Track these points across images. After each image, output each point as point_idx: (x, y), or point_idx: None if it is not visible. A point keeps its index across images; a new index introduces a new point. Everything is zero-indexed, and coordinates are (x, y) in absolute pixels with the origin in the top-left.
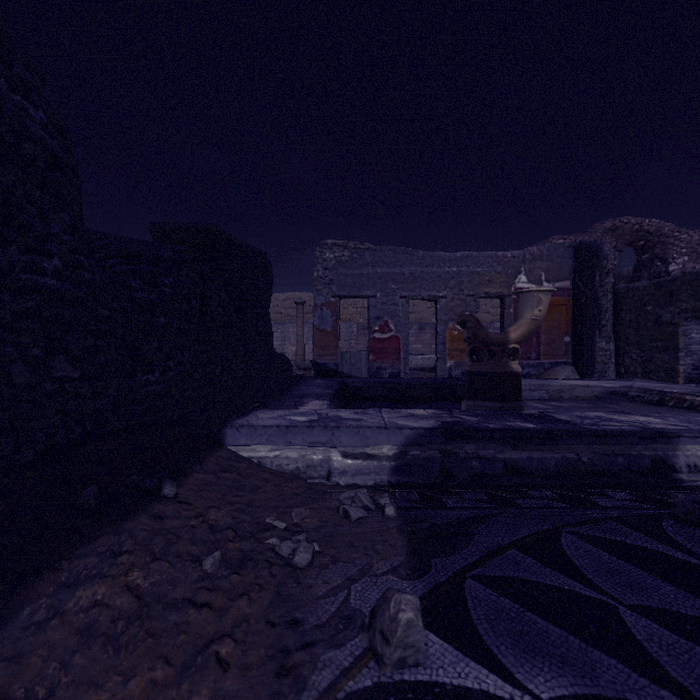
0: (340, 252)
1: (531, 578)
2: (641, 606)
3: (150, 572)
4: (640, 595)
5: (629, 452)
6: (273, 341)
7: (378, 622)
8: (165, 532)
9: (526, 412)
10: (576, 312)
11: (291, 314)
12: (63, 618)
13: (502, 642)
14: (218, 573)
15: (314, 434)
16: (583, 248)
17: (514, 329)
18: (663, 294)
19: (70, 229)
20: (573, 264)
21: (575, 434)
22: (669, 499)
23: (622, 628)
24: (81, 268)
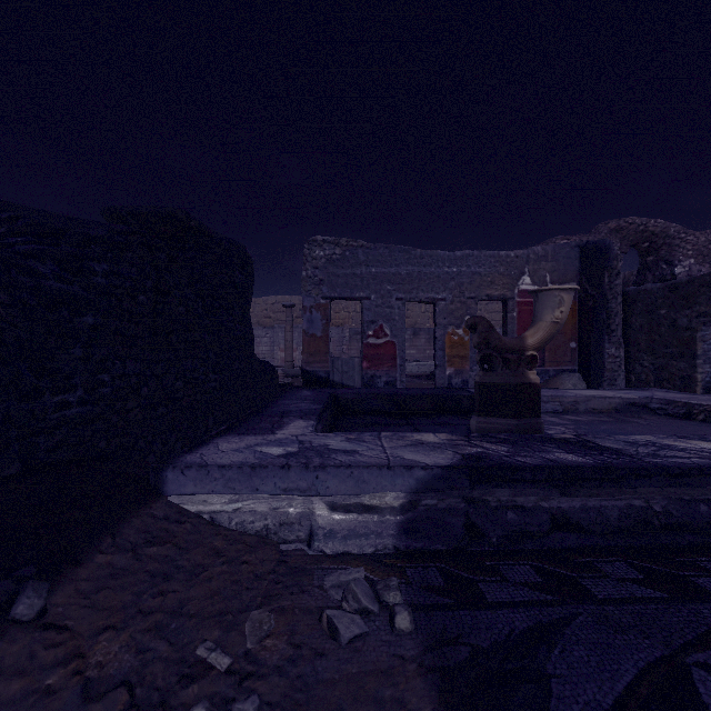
0: (331, 249)
1: None
2: None
3: None
4: None
5: None
6: (262, 347)
7: None
8: None
9: (560, 436)
10: (583, 316)
11: (280, 318)
12: None
13: None
14: None
15: (290, 478)
16: (590, 248)
17: (532, 334)
18: (678, 297)
19: None
20: (579, 265)
21: (643, 474)
22: None
23: None
24: None
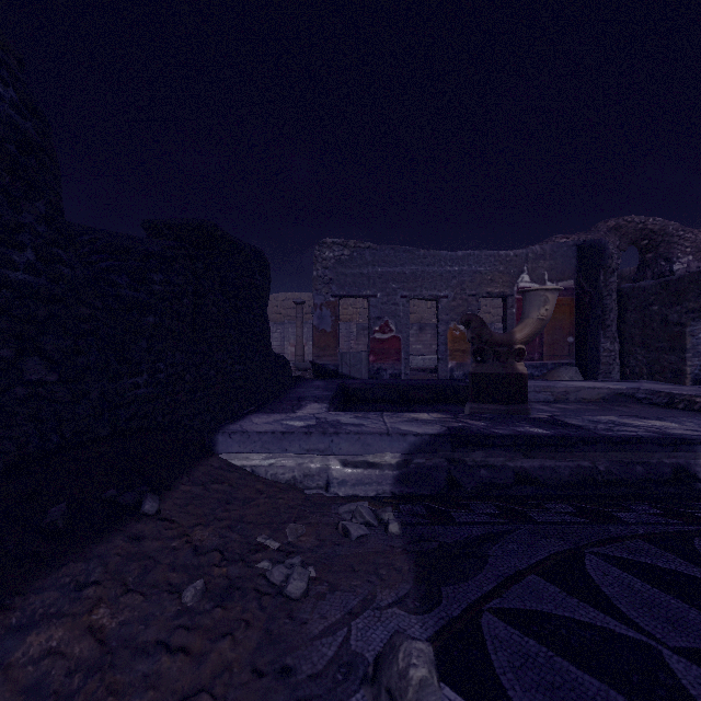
0: (340, 250)
1: (556, 611)
2: (688, 649)
3: (119, 608)
4: (685, 634)
5: (648, 460)
6: (273, 342)
7: (385, 678)
8: (142, 556)
9: (535, 416)
10: (580, 312)
11: (290, 314)
12: (7, 673)
13: (531, 699)
14: (199, 607)
15: (311, 441)
16: (587, 247)
17: (520, 329)
18: (669, 294)
19: (46, 219)
20: (577, 263)
21: (591, 441)
22: (696, 512)
23: (671, 679)
24: (59, 262)
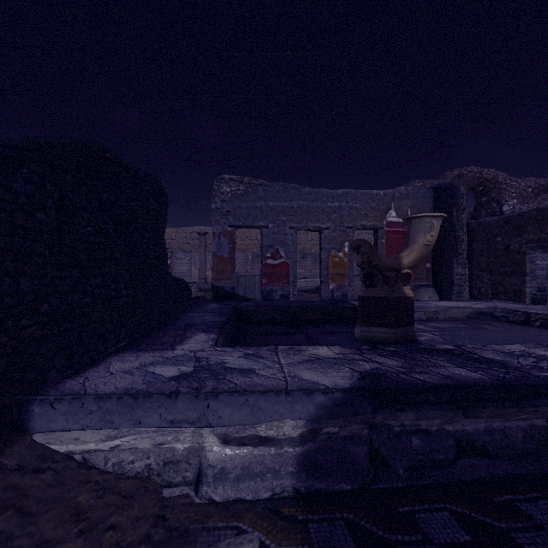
0: (236, 186)
1: None
2: None
3: None
4: None
5: None
6: (182, 267)
7: None
8: None
9: (442, 347)
10: (436, 242)
11: (197, 244)
12: None
13: None
14: None
15: (177, 408)
16: (442, 189)
17: (407, 254)
18: (511, 227)
19: None
20: (433, 202)
21: (544, 392)
22: None
23: None
24: None
